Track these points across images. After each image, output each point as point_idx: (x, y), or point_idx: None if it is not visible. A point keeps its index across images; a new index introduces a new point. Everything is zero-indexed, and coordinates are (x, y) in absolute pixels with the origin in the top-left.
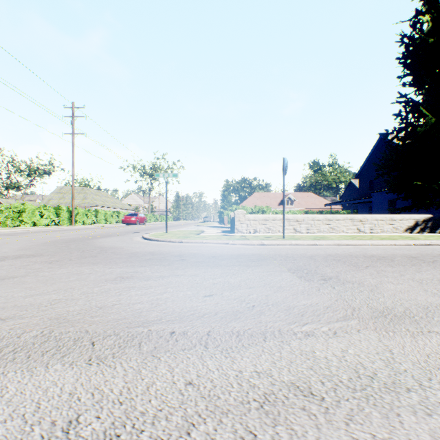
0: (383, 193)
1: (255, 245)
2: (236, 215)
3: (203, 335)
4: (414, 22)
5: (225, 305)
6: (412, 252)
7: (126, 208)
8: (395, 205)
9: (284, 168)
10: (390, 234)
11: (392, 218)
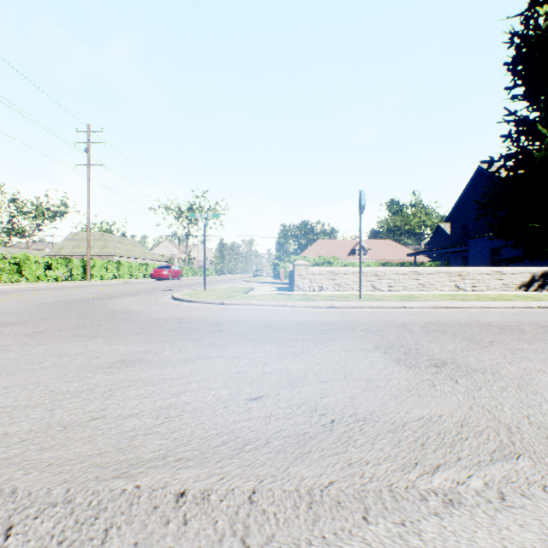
0: (482, 240)
1: (322, 307)
2: (295, 267)
3: (240, 502)
4: (526, 17)
5: (283, 420)
6: (543, 319)
7: (156, 259)
8: (498, 255)
9: (361, 204)
10: (500, 293)
11: (502, 271)
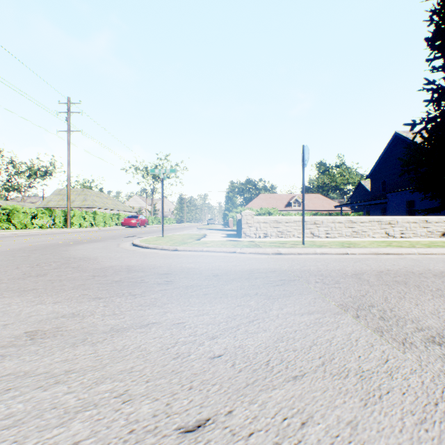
0: (400, 193)
1: (269, 254)
2: (243, 217)
3: None
4: None
5: None
6: None
7: (127, 210)
8: (414, 206)
9: (304, 157)
10: (427, 239)
11: (427, 220)
